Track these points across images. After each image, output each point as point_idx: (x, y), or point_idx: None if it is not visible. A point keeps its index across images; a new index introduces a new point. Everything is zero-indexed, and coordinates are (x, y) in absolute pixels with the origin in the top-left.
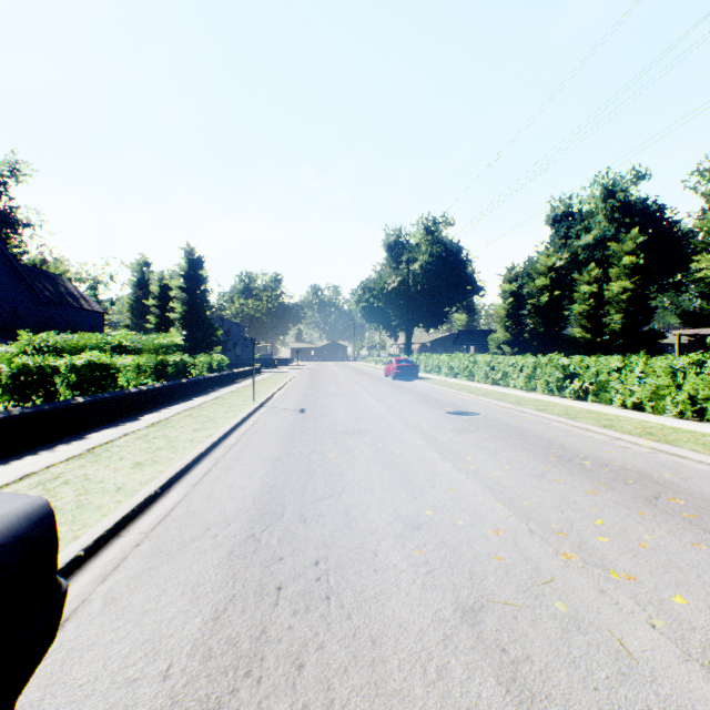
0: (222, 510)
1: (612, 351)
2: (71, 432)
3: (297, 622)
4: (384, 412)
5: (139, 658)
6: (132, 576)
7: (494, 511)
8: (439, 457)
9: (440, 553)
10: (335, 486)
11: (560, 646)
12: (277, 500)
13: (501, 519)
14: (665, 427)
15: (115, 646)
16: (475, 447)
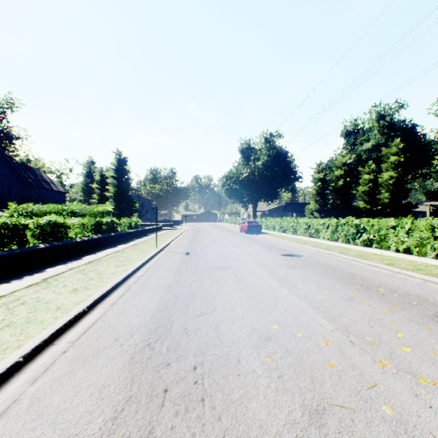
0: (128, 324)
1: (383, 216)
2: (35, 267)
3: (178, 423)
4: (240, 254)
5: None
6: (56, 378)
7: (322, 326)
8: (279, 285)
9: (287, 360)
10: (209, 306)
11: None
12: (168, 317)
13: (328, 332)
14: (428, 265)
15: None
16: (303, 278)
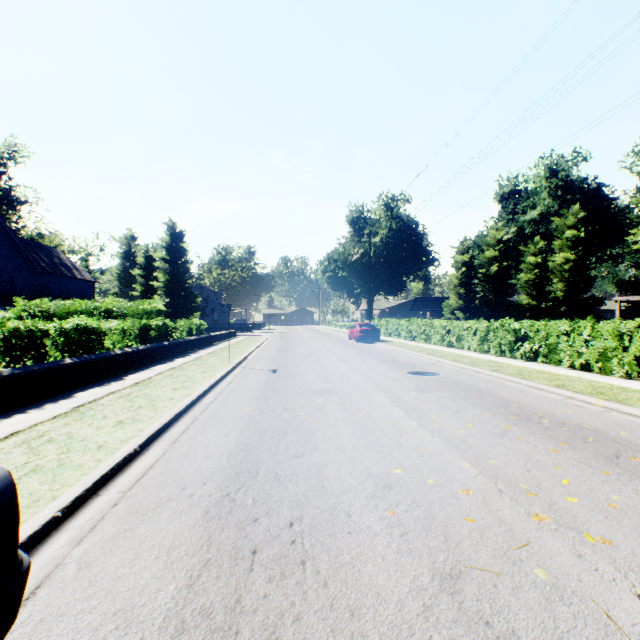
0: (198, 469)
1: (556, 316)
2: (59, 391)
3: (273, 591)
4: (350, 372)
5: (109, 631)
6: (108, 538)
7: (461, 470)
8: (404, 416)
9: (413, 513)
10: (307, 444)
11: (546, 619)
12: (252, 459)
13: (470, 478)
14: (613, 387)
15: (86, 617)
16: (437, 406)
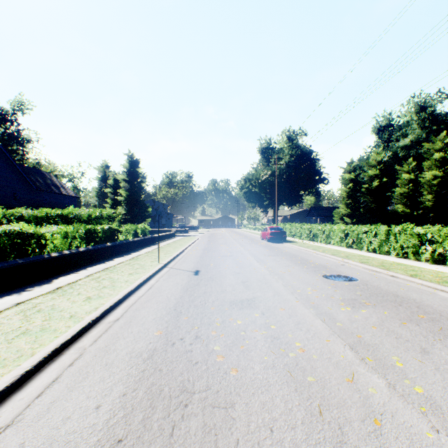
0: None
1: (426, 221)
2: None
3: None
4: (267, 275)
5: None
6: None
7: None
8: (356, 359)
9: None
10: None
11: None
12: None
13: None
14: None
15: None
16: (388, 336)
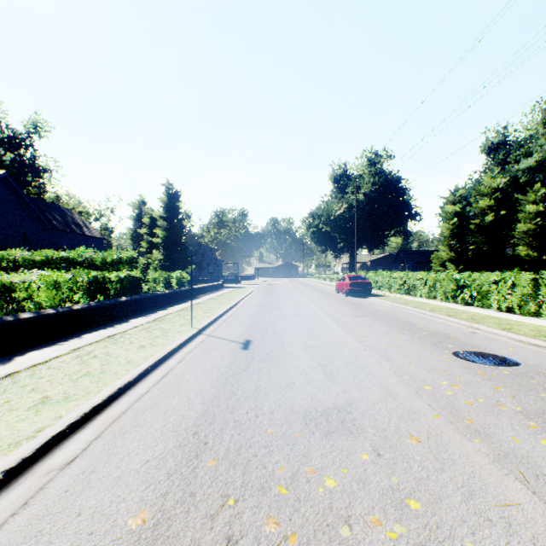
0: None
1: None
2: None
3: None
4: (360, 351)
5: None
6: None
7: None
8: None
9: None
10: None
11: None
12: None
13: None
14: None
15: None
16: None
